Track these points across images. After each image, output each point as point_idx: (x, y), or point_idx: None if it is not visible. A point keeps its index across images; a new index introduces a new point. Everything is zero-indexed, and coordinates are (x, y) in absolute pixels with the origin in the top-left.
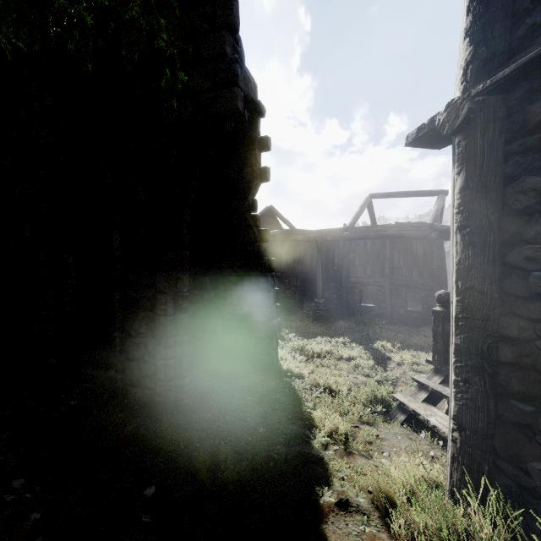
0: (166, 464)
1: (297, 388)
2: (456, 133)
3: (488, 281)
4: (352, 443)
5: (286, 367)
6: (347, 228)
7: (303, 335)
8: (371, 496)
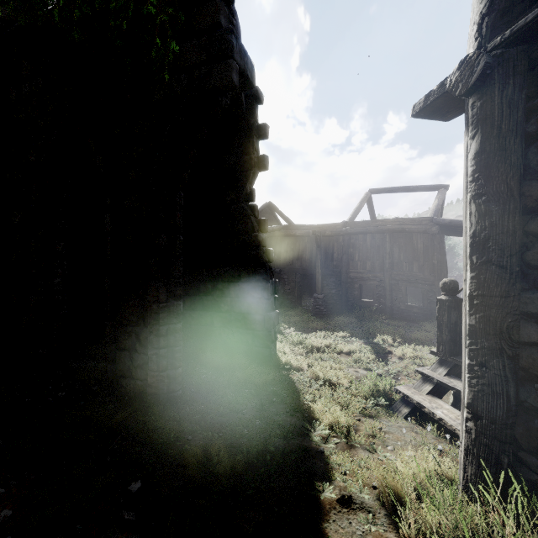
0: (154, 457)
1: (295, 381)
2: (470, 93)
3: (507, 253)
4: (354, 436)
5: (284, 360)
6: (346, 223)
7: (302, 329)
8: (376, 492)
